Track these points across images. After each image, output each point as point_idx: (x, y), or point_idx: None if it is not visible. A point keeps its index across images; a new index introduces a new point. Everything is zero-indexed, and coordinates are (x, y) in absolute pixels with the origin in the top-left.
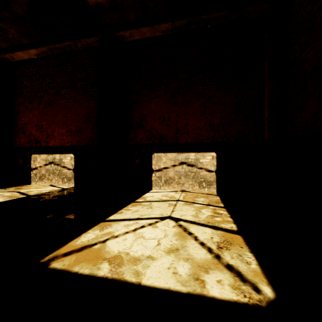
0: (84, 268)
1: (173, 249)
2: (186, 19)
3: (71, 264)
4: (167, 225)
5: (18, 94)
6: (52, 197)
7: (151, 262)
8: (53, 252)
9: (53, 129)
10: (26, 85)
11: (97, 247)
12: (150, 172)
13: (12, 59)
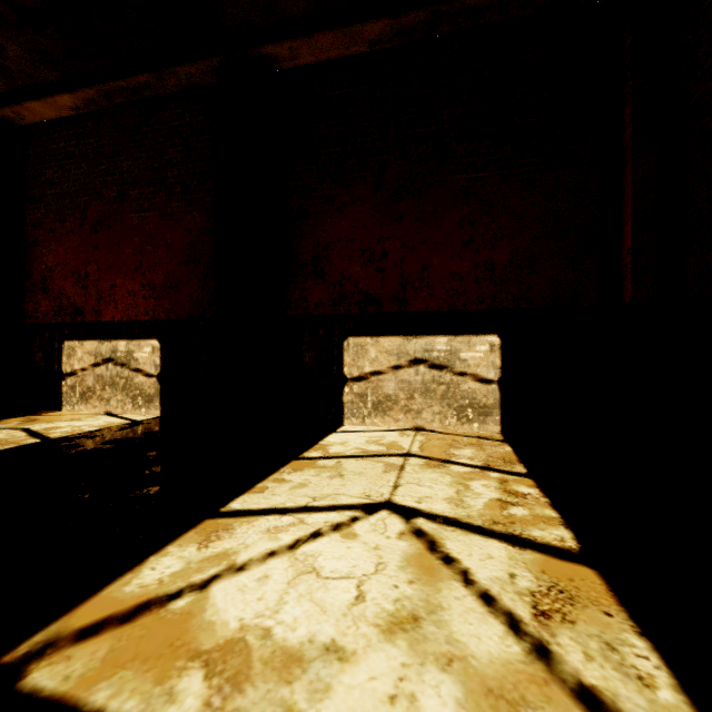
0: (126, 695)
1: (404, 617)
2: (428, 8)
3: (89, 674)
4: (383, 529)
5: (33, 201)
6: (101, 445)
7: (336, 670)
8: (50, 625)
9: (111, 282)
10: (52, 179)
11: (181, 606)
12: (339, 383)
13: (19, 120)
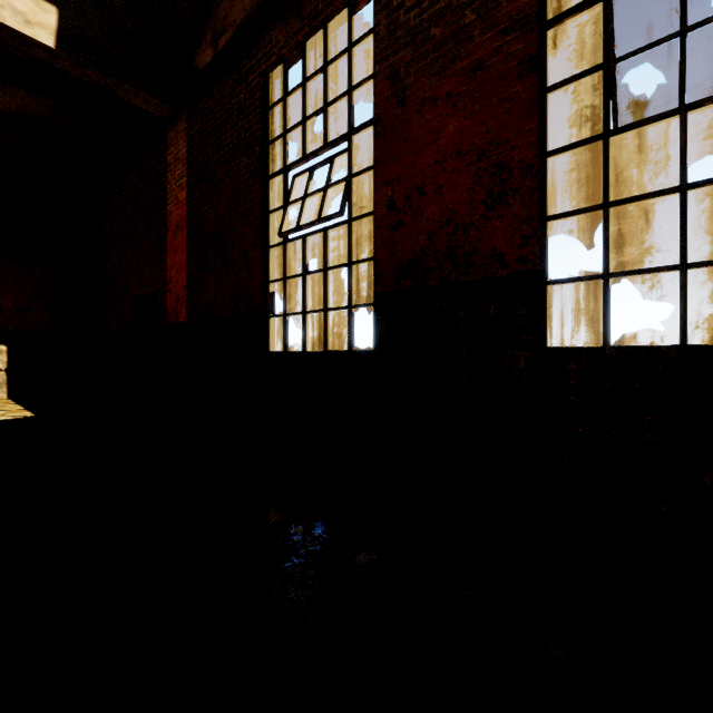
0: None
1: None
2: None
3: None
4: None
5: None
6: None
7: None
8: None
9: None
10: None
11: None
12: None
13: None
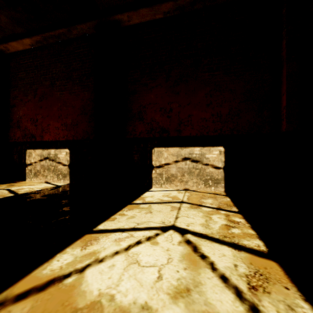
0: None
1: (182, 289)
2: None
3: None
4: (171, 240)
5: (13, 87)
6: (41, 197)
7: None
8: (3, 292)
9: (48, 123)
10: (21, 77)
11: (70, 281)
12: (150, 168)
13: (7, 51)
